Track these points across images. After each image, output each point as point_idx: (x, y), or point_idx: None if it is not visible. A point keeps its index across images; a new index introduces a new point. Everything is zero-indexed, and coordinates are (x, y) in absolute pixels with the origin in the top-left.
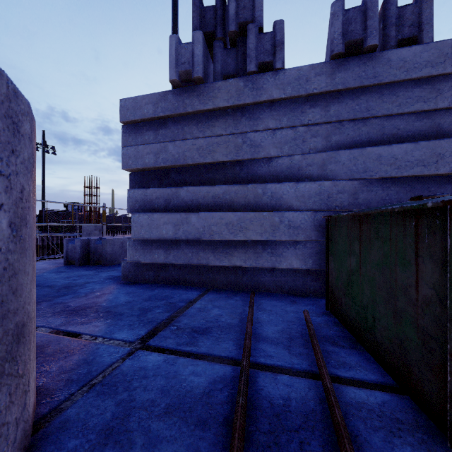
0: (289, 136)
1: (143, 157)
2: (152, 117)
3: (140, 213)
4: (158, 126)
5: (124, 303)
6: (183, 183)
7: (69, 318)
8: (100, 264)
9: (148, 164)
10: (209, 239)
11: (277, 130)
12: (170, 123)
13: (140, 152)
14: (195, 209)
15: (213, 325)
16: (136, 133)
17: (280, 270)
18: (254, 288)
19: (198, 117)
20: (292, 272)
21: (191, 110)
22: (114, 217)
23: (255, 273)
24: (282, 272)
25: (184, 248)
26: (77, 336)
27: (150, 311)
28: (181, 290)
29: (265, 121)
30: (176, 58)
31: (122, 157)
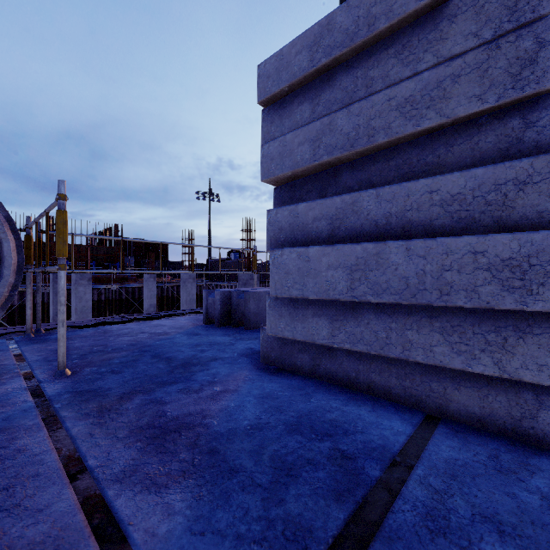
0: None
1: (293, 153)
2: (307, 74)
3: (284, 249)
4: (318, 89)
5: (249, 428)
6: (365, 187)
7: (142, 456)
8: (243, 326)
9: (301, 162)
10: (437, 303)
11: None
12: (340, 74)
13: (288, 145)
14: (397, 234)
15: None
16: (282, 116)
17: None
18: None
19: (400, 37)
20: None
21: (386, 23)
22: None
23: None
24: None
25: (370, 319)
26: (114, 545)
27: (295, 481)
28: (363, 409)
29: None
30: None
31: (261, 162)
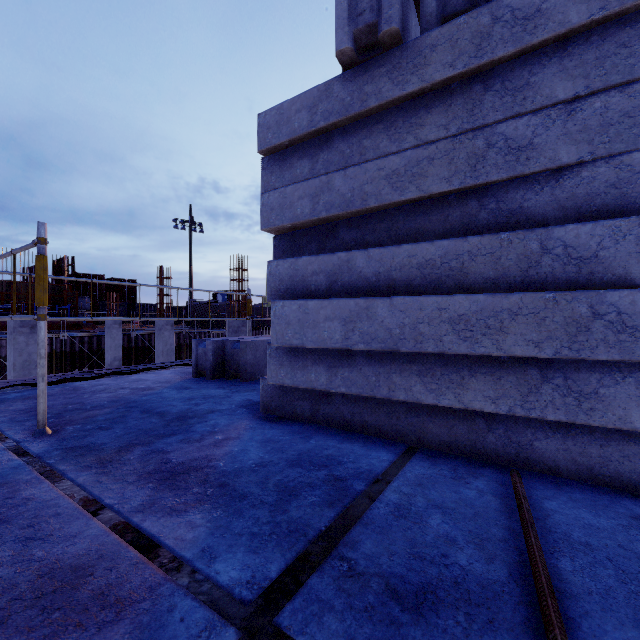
0: (616, 108)
1: (293, 206)
2: (307, 133)
3: (285, 301)
4: (317, 148)
5: (254, 466)
6: (360, 244)
7: (157, 493)
8: (238, 378)
9: (301, 216)
10: (413, 350)
11: (577, 101)
12: (337, 137)
13: (288, 197)
14: (385, 291)
15: (439, 580)
16: (282, 167)
17: (588, 427)
18: (515, 460)
19: (388, 115)
20: (622, 436)
21: (376, 103)
22: (269, 309)
23: (517, 428)
24: (594, 433)
25: (363, 365)
26: (150, 549)
27: (296, 498)
28: (356, 445)
29: (544, 89)
30: (348, 8)
31: (261, 210)
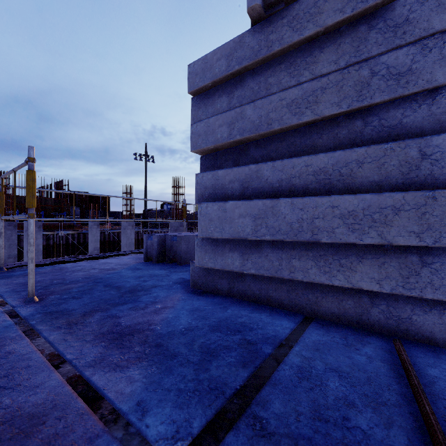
0: None
1: (214, 132)
2: (225, 75)
3: (208, 203)
4: (233, 87)
5: (183, 330)
6: (266, 160)
7: (107, 351)
8: (176, 262)
9: (220, 139)
10: (310, 240)
11: None
12: (248, 78)
13: (211, 126)
14: (286, 194)
15: (344, 444)
16: (206, 104)
17: None
18: (396, 331)
19: (288, 57)
20: None
21: (279, 47)
22: None
23: (398, 304)
24: None
25: (269, 252)
26: (95, 401)
27: (216, 358)
28: (263, 315)
29: (422, 22)
30: None
31: (191, 137)
